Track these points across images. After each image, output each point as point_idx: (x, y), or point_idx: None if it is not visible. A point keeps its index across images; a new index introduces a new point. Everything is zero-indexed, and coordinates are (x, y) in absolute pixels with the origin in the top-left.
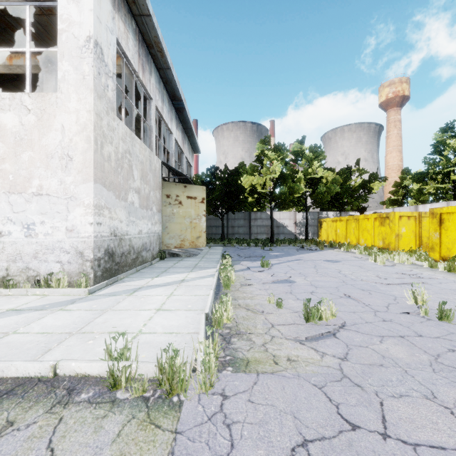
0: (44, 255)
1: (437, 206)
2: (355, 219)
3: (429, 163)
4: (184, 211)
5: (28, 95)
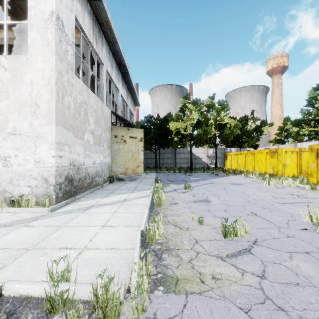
0: (17, 181)
1: (311, 143)
2: (251, 153)
3: (305, 113)
4: (127, 147)
5: (5, 57)
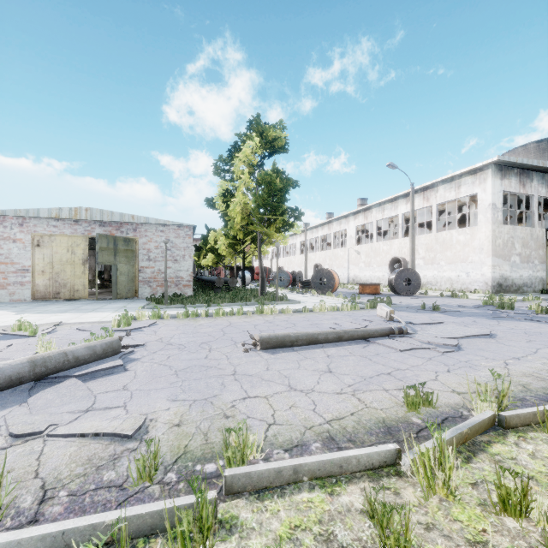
0: (473, 283)
1: None
2: None
3: None
4: None
5: (467, 228)
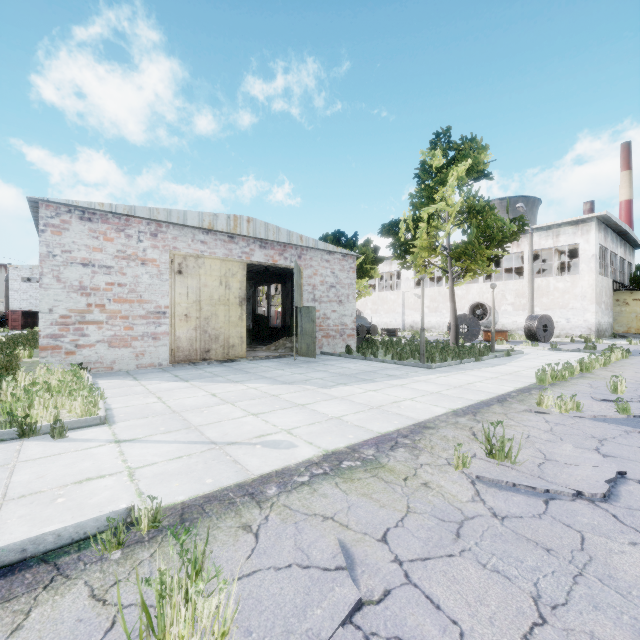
0: (574, 329)
1: None
2: None
3: None
4: (630, 309)
5: (567, 276)
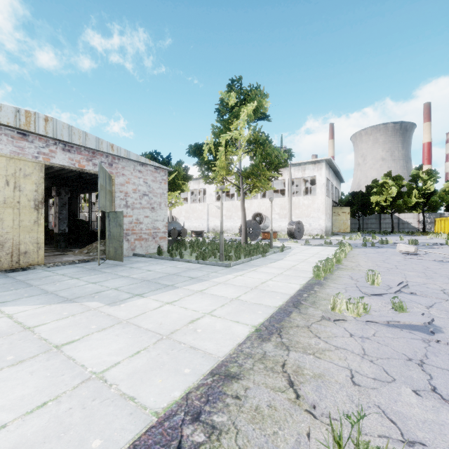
0: (313, 230)
1: None
2: (447, 219)
3: None
4: (340, 218)
5: (310, 196)
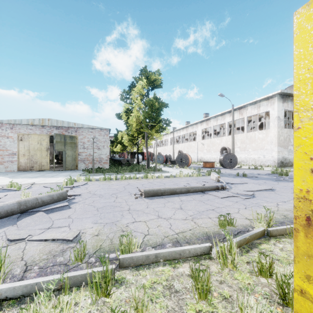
0: (267, 161)
1: None
2: None
3: None
4: None
5: (264, 130)
